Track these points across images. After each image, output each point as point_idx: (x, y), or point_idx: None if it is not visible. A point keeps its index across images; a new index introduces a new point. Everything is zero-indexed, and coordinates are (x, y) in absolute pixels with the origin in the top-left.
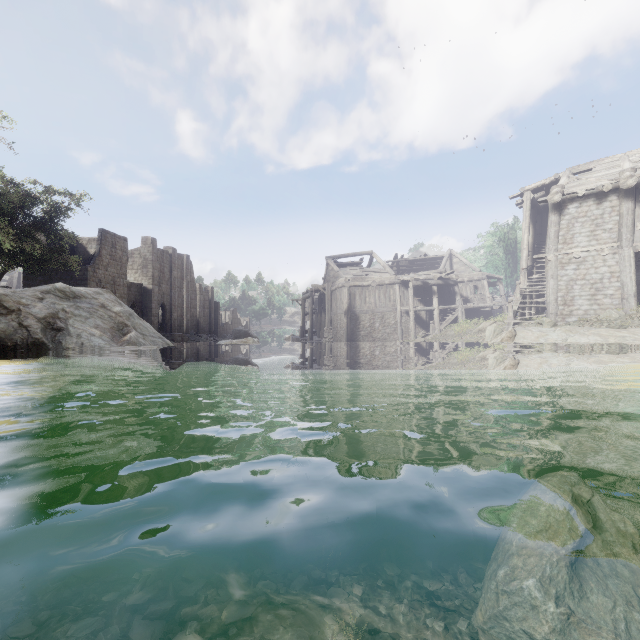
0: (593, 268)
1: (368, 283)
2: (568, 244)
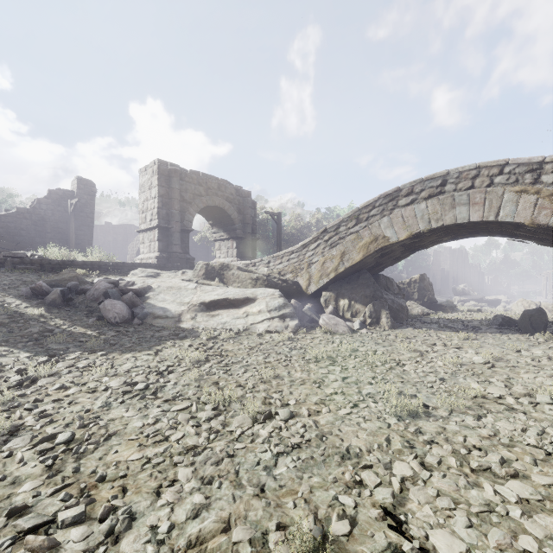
0: None
1: None
2: None
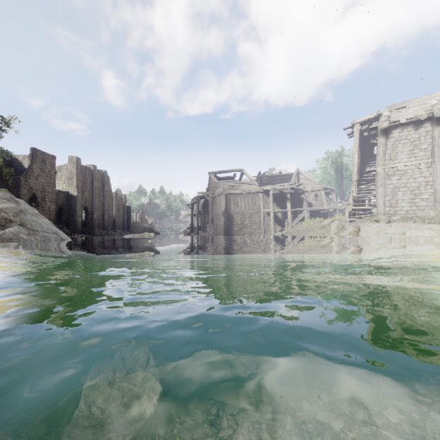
0: (412, 178)
1: (240, 192)
2: (393, 160)
